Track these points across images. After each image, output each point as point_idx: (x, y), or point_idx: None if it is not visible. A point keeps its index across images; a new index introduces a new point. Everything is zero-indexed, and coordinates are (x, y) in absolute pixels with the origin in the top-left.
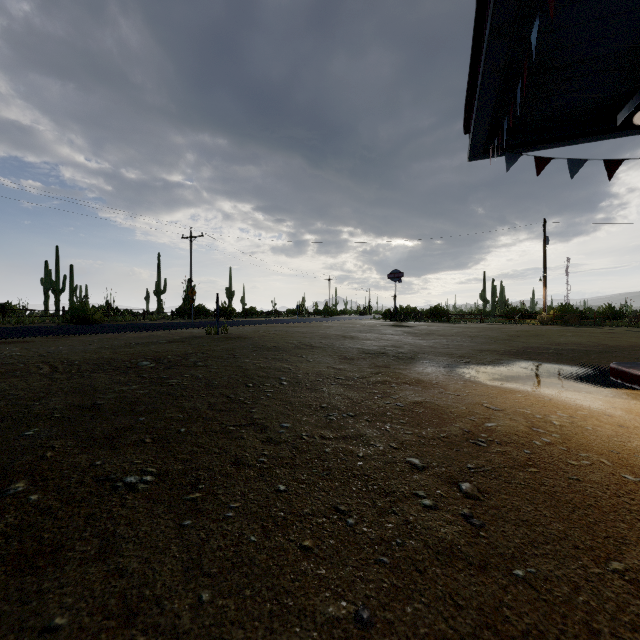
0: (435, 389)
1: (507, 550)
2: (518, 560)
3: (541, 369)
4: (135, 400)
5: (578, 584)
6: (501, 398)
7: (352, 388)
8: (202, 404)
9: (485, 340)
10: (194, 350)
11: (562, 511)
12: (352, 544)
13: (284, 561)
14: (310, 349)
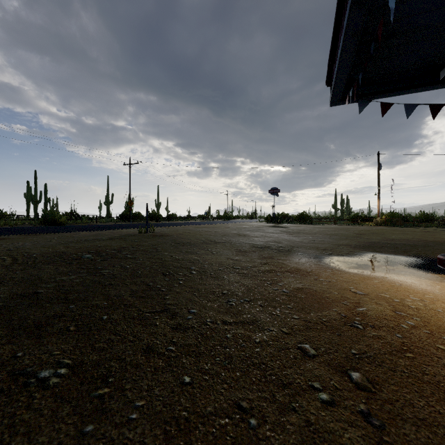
0: (311, 276)
1: None
2: None
3: (385, 259)
4: (70, 289)
5: None
6: (363, 284)
7: (246, 276)
8: (125, 292)
9: (339, 237)
10: (127, 245)
11: None
12: None
13: None
14: (214, 244)
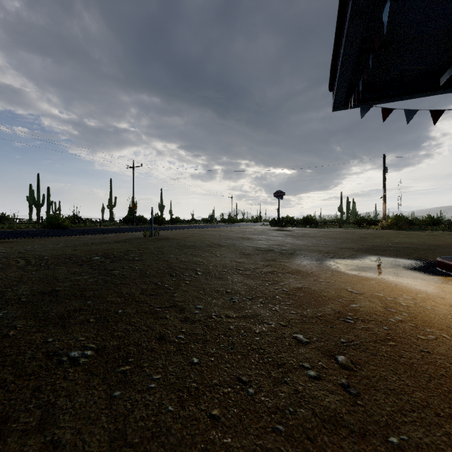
0: (311, 277)
1: (381, 418)
2: (391, 427)
3: (386, 262)
4: (85, 287)
5: (445, 451)
6: (360, 284)
7: (249, 277)
8: (136, 290)
9: (343, 240)
10: (133, 248)
11: (421, 380)
12: (252, 413)
13: (196, 430)
14: (218, 247)
